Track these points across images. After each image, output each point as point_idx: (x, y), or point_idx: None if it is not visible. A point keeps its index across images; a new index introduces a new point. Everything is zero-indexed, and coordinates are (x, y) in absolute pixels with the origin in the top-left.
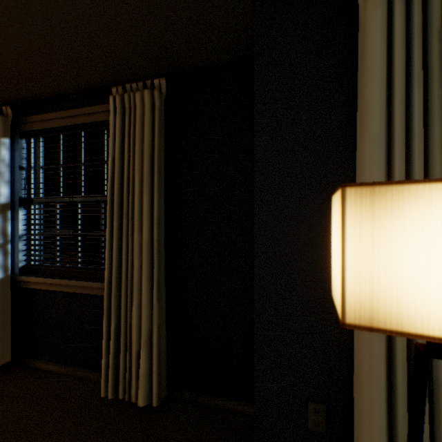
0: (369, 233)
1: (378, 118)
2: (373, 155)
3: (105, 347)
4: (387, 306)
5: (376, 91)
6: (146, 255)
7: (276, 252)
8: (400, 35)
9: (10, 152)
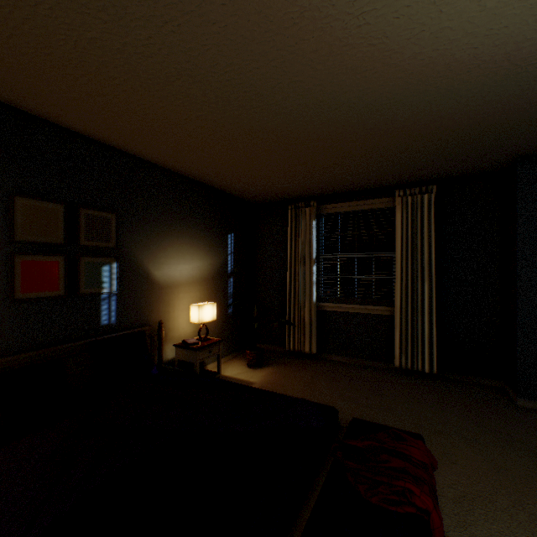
0: None
1: None
2: None
3: (398, 340)
4: None
5: None
6: (426, 289)
7: (531, 285)
8: None
9: (314, 228)
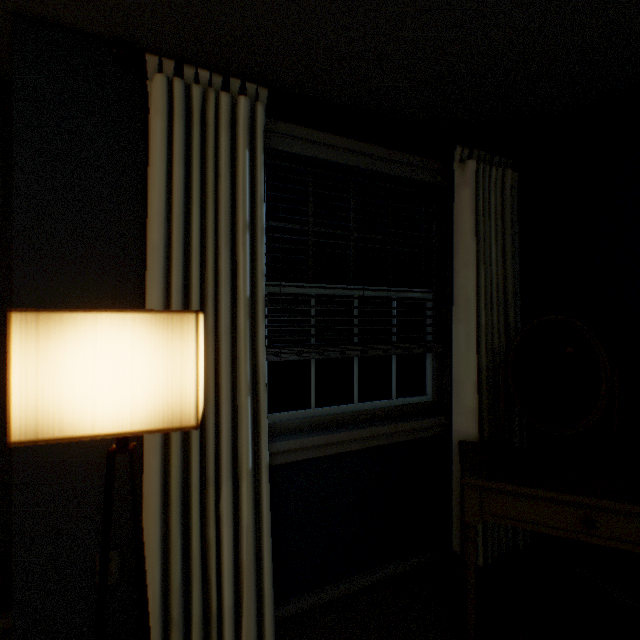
0: (35, 354)
1: (158, 229)
2: (154, 265)
3: None
4: (52, 418)
5: (157, 201)
6: None
7: None
8: (178, 152)
9: None
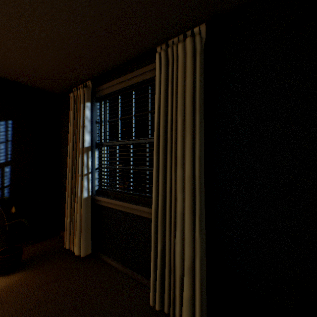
0: None
1: None
2: None
3: (152, 264)
4: None
5: None
6: (188, 190)
7: None
8: None
9: (90, 112)
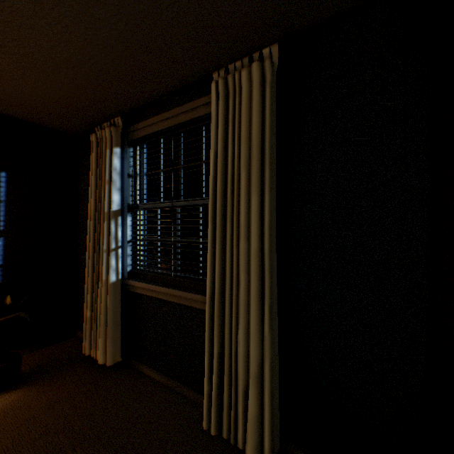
0: None
1: None
2: None
3: (207, 372)
4: None
5: None
6: (254, 269)
7: None
8: None
9: (120, 161)
